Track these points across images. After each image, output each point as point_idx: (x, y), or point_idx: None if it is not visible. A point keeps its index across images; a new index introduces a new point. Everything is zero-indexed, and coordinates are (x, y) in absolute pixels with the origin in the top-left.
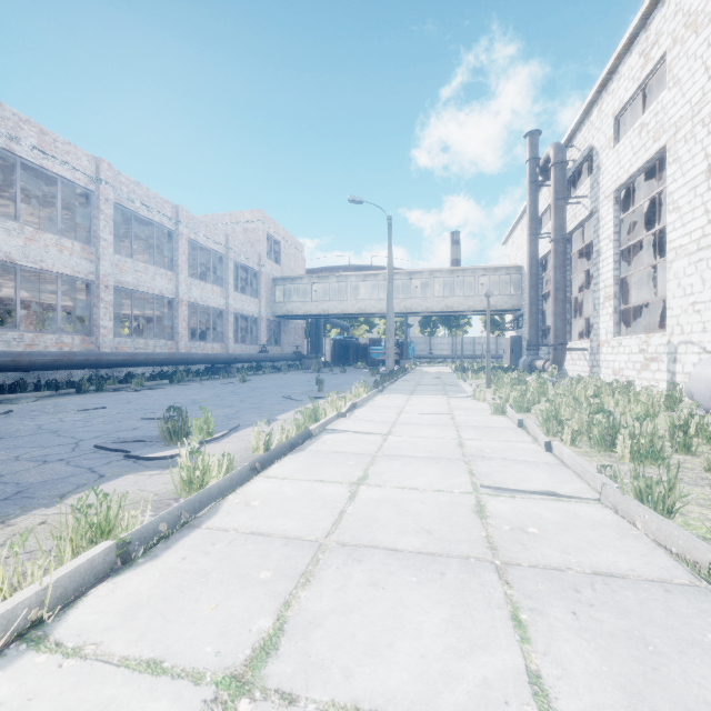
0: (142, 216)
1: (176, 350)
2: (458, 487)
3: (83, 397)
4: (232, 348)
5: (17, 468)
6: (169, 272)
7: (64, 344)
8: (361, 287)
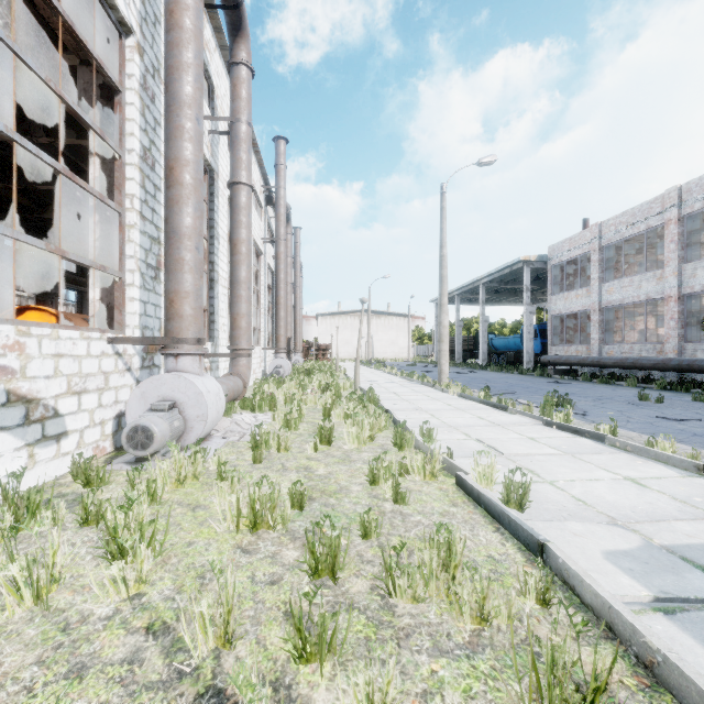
0: None
1: None
2: (420, 405)
3: None
4: None
5: None
6: None
7: None
8: None
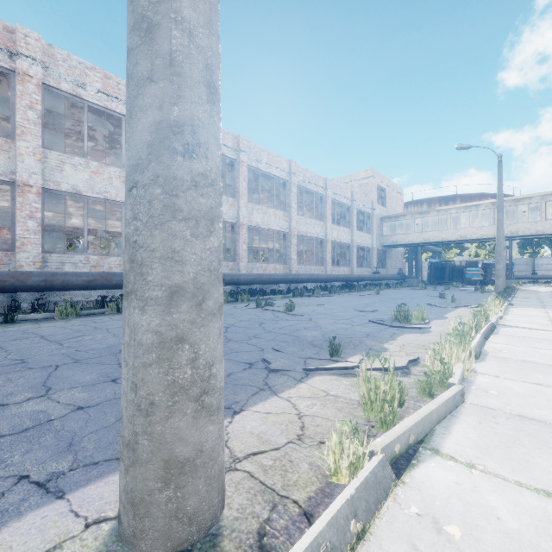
0: (308, 189)
1: (324, 272)
2: None
3: (299, 299)
4: (355, 270)
5: (345, 326)
6: (321, 222)
7: (277, 270)
8: (459, 217)
